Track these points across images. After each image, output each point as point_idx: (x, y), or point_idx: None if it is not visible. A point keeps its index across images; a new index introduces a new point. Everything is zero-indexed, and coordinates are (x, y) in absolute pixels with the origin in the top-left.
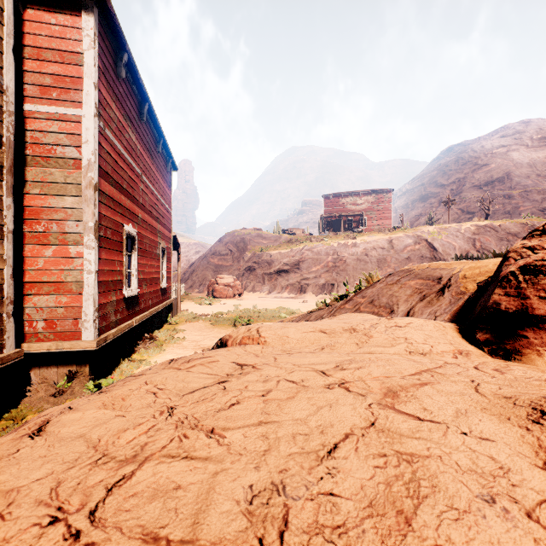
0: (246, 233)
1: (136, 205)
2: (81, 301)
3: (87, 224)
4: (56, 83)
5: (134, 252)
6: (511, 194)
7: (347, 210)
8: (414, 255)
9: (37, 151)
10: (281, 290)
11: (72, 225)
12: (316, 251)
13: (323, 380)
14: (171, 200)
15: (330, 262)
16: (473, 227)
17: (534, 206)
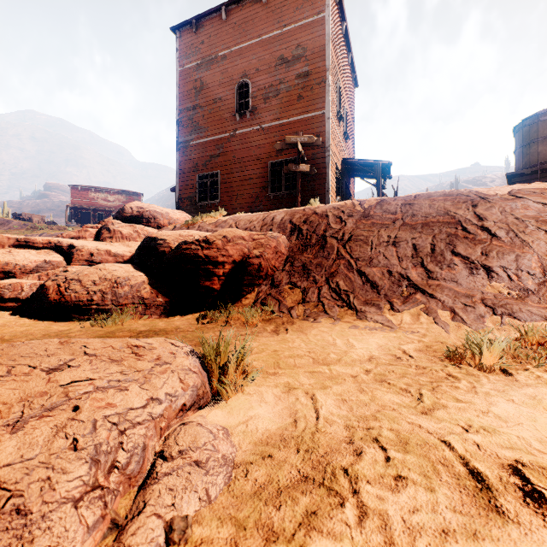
0: None
1: None
2: None
3: None
4: None
5: None
6: None
7: (98, 204)
8: None
9: None
10: None
11: None
12: None
13: None
14: None
15: None
16: None
17: None
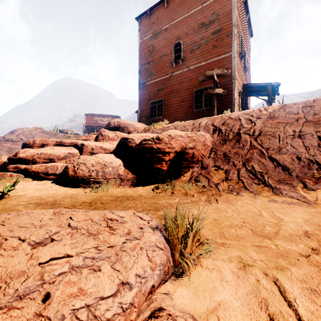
0: (33, 129)
1: None
2: None
3: None
4: None
5: None
6: None
7: (98, 123)
8: None
9: None
10: None
11: None
12: None
13: None
14: None
15: None
16: None
17: None
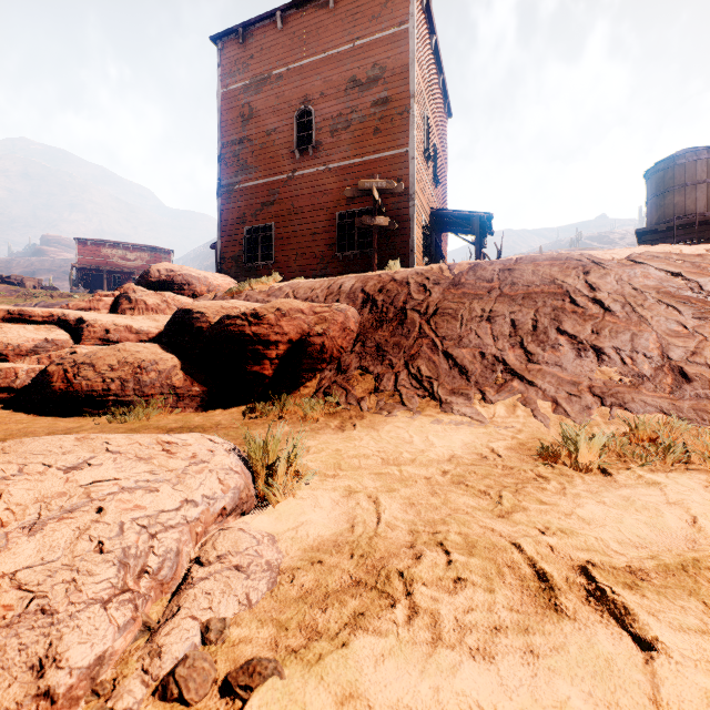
0: None
1: None
2: None
3: None
4: None
5: None
6: None
7: (114, 264)
8: None
9: None
10: None
11: None
12: None
13: None
14: None
15: None
16: None
17: None
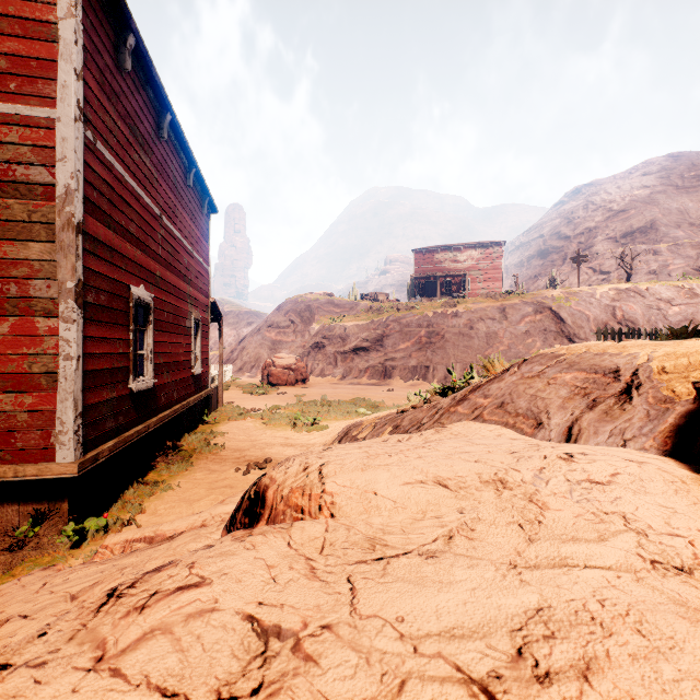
0: (313, 299)
1: (153, 258)
2: (55, 402)
3: (64, 285)
4: (16, 68)
5: (148, 325)
6: (657, 249)
7: (445, 269)
8: (534, 328)
9: None
10: (358, 374)
11: (40, 286)
12: (404, 322)
13: None
14: (208, 253)
15: (423, 337)
16: (611, 291)
17: (688, 263)
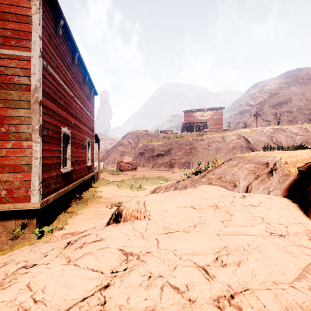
0: (139, 132)
1: (70, 115)
2: (30, 177)
3: (34, 127)
4: (14, 35)
5: (68, 144)
6: (291, 110)
7: (197, 119)
8: (237, 145)
9: (1, 79)
10: (159, 166)
11: (24, 128)
12: (179, 143)
13: (209, 287)
14: (93, 113)
15: (188, 149)
16: (271, 129)
17: (305, 117)
